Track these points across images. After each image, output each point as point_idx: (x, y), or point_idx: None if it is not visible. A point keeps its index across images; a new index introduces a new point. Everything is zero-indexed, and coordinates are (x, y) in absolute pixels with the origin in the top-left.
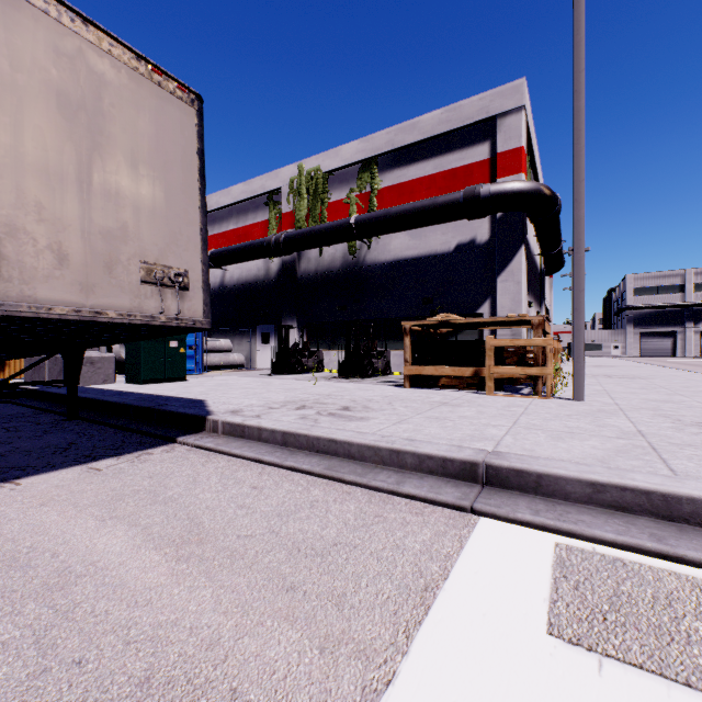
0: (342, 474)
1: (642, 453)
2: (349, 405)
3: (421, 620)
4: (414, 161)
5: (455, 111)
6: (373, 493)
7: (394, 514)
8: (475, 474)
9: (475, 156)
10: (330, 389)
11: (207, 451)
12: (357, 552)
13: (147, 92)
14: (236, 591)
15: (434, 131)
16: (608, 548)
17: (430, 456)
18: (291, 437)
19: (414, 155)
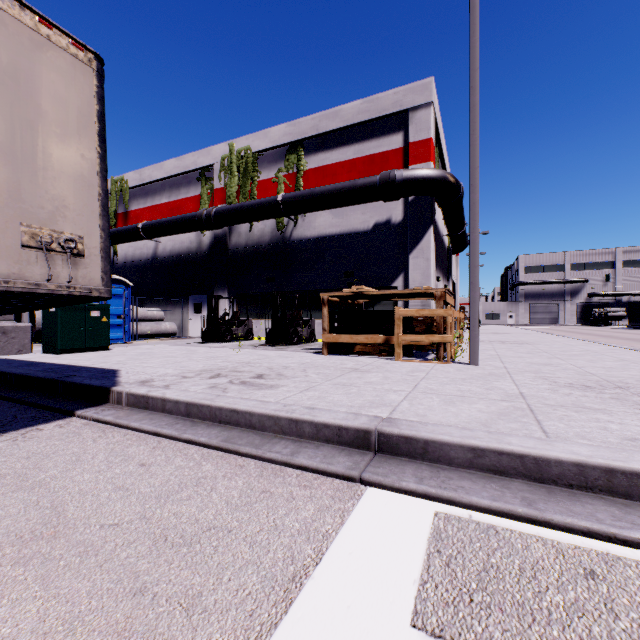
0: (238, 446)
1: (521, 415)
2: (264, 372)
3: (279, 621)
4: (336, 146)
5: (373, 102)
6: (267, 465)
7: (282, 489)
8: (368, 442)
9: (390, 144)
10: (252, 357)
11: (106, 424)
12: (230, 537)
13: (33, 44)
14: (71, 601)
15: (355, 119)
16: (483, 515)
17: (327, 425)
18: (194, 407)
19: (336, 140)
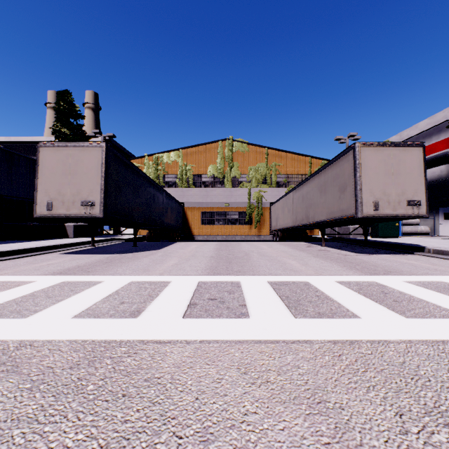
0: None
1: None
2: None
3: None
4: None
5: None
6: None
7: None
8: None
9: None
10: None
11: (427, 256)
12: None
13: (407, 151)
14: None
15: None
16: None
17: None
18: None
19: None
